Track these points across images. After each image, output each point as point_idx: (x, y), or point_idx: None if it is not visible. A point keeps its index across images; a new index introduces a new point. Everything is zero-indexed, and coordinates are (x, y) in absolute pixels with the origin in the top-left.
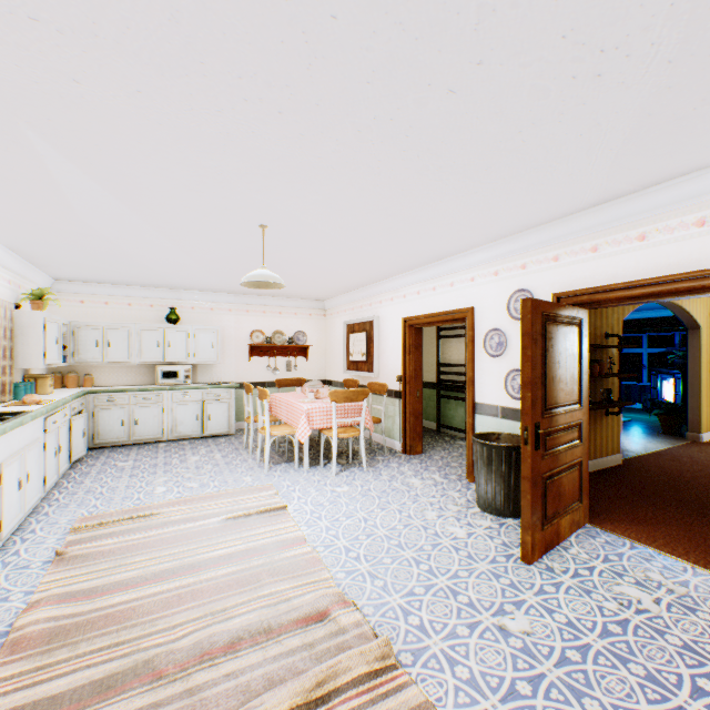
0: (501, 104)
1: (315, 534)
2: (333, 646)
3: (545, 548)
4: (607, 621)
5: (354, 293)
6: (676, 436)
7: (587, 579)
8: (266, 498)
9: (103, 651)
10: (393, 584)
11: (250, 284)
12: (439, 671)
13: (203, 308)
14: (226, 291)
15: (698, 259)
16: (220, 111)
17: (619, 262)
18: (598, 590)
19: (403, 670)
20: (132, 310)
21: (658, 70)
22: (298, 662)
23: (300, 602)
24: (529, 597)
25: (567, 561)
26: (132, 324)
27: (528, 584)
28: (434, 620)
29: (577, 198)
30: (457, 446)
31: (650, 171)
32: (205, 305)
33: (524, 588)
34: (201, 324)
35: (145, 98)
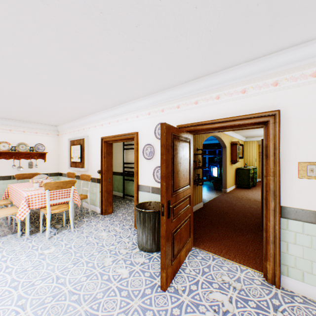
0: None
1: (3, 309)
2: None
3: (173, 274)
4: None
5: (74, 122)
6: (219, 190)
7: (196, 293)
8: None
9: None
10: None
11: None
12: None
13: None
14: None
15: (242, 109)
16: None
17: (208, 110)
18: (202, 302)
19: None
20: None
21: None
22: None
23: None
24: None
25: (185, 281)
26: None
27: (164, 311)
28: None
29: (189, 70)
30: (132, 205)
31: (225, 57)
32: None
33: None
34: None
35: None
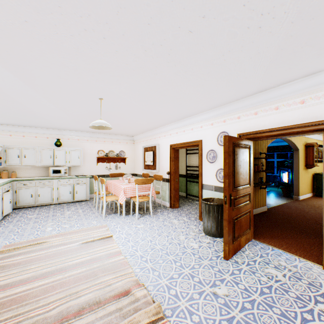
0: (214, 40)
1: (126, 249)
2: (132, 308)
3: (234, 252)
4: (262, 287)
5: (147, 133)
6: (289, 197)
7: (253, 266)
8: (103, 232)
9: (7, 320)
10: (163, 273)
11: (94, 127)
12: (184, 319)
13: (74, 139)
14: (85, 131)
15: (301, 118)
16: (72, 35)
17: (267, 119)
18: (258, 271)
19: (166, 320)
20: (37, 139)
21: (287, 26)
22: (113, 319)
23: (116, 286)
24: (227, 277)
25: (244, 258)
26: (37, 146)
27: (227, 270)
28: (182, 291)
29: (248, 89)
30: (195, 204)
31: (281, 77)
32: (75, 138)
33: (225, 272)
34: (73, 147)
35: (30, 25)
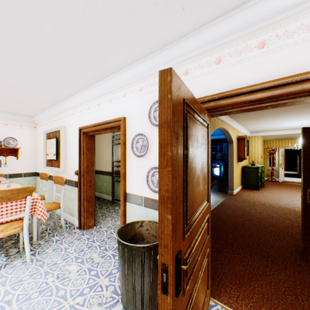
0: None
1: None
2: None
3: None
4: None
5: (50, 110)
6: (224, 192)
7: None
8: None
9: None
10: None
11: None
12: None
13: None
14: None
15: None
16: None
17: (241, 70)
18: None
19: None
20: None
21: None
22: None
23: None
24: None
25: None
26: None
27: None
28: None
29: None
30: None
31: None
32: None
33: None
34: None
35: None
